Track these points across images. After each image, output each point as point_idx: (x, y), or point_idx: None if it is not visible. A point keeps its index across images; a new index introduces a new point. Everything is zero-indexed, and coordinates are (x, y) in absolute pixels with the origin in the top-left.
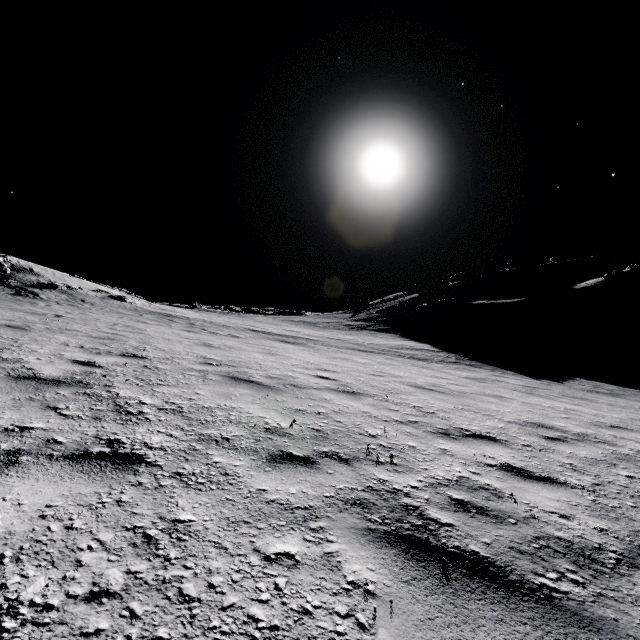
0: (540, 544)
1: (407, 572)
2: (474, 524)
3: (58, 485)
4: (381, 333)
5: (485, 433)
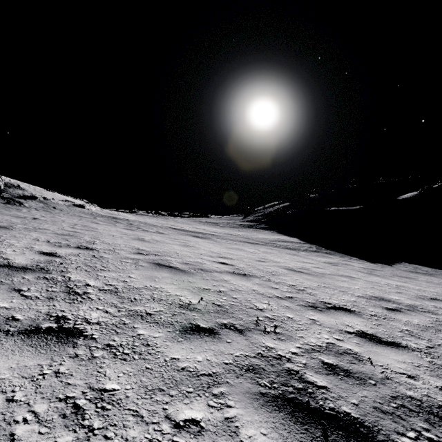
0: (397, 403)
1: (293, 435)
2: (343, 386)
3: (8, 358)
4: (263, 230)
5: (342, 306)
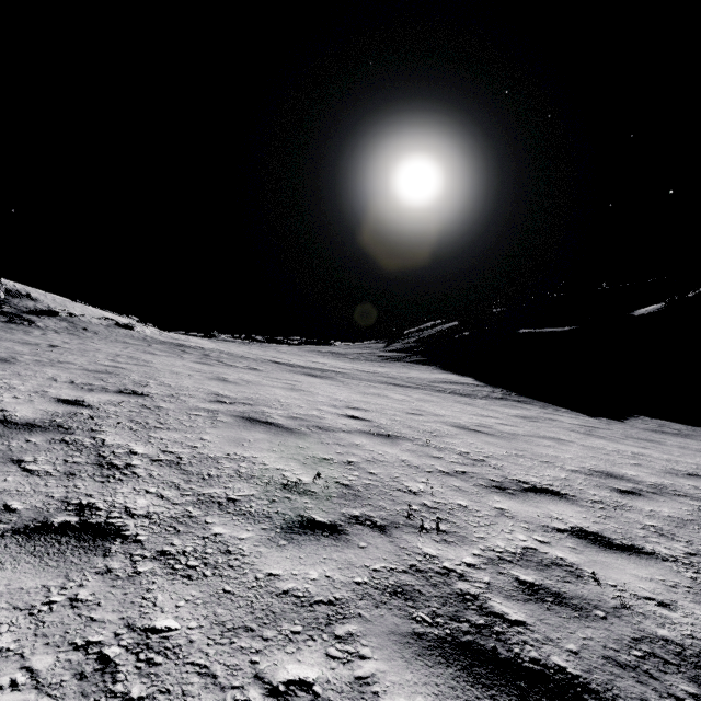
0: (643, 650)
1: None
2: (552, 621)
3: None
4: (418, 365)
5: (547, 486)
